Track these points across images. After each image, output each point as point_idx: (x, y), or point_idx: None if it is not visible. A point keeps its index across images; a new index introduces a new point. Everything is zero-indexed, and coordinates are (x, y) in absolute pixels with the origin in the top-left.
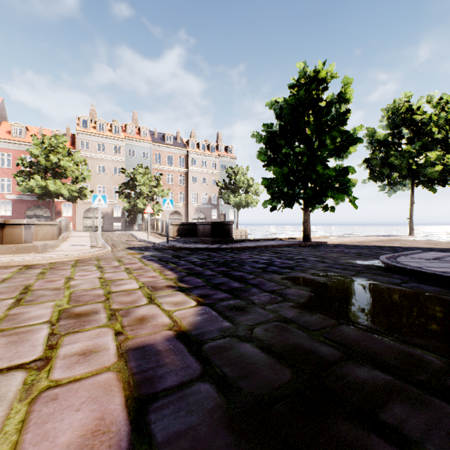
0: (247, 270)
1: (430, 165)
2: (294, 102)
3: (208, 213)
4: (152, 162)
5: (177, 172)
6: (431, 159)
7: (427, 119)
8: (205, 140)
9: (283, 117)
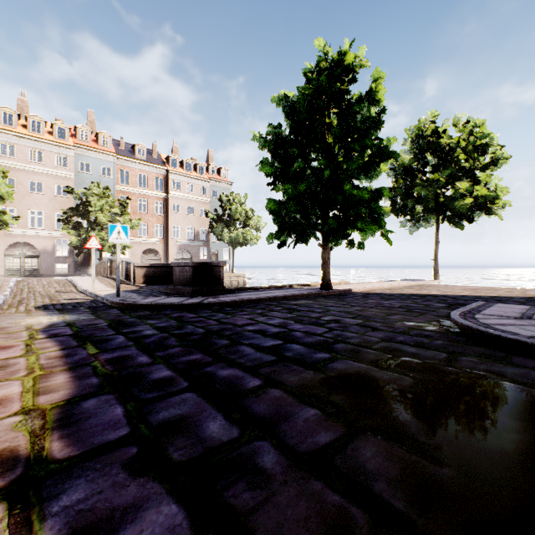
0: (247, 358)
1: (459, 197)
2: (312, 92)
3: (195, 252)
4: (117, 182)
5: (153, 197)
6: (460, 190)
7: (455, 143)
8: (192, 158)
9: (295, 116)
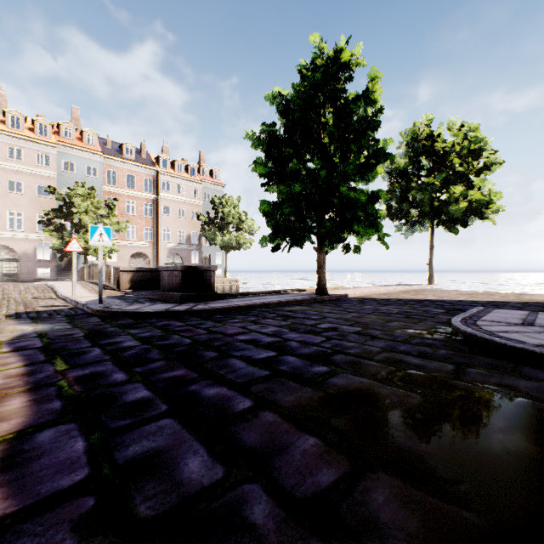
0: (237, 373)
1: (454, 202)
2: (307, 89)
3: (186, 256)
4: (103, 182)
5: (142, 199)
6: (455, 194)
7: (450, 147)
8: (183, 159)
9: (290, 115)
